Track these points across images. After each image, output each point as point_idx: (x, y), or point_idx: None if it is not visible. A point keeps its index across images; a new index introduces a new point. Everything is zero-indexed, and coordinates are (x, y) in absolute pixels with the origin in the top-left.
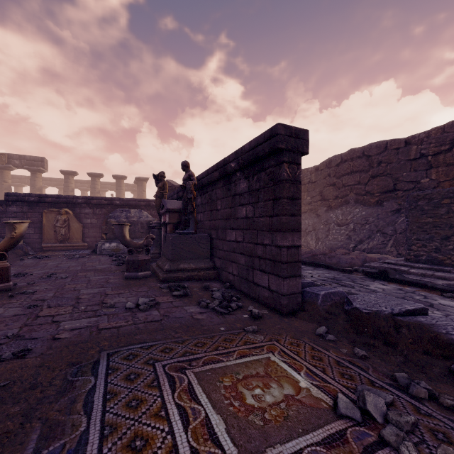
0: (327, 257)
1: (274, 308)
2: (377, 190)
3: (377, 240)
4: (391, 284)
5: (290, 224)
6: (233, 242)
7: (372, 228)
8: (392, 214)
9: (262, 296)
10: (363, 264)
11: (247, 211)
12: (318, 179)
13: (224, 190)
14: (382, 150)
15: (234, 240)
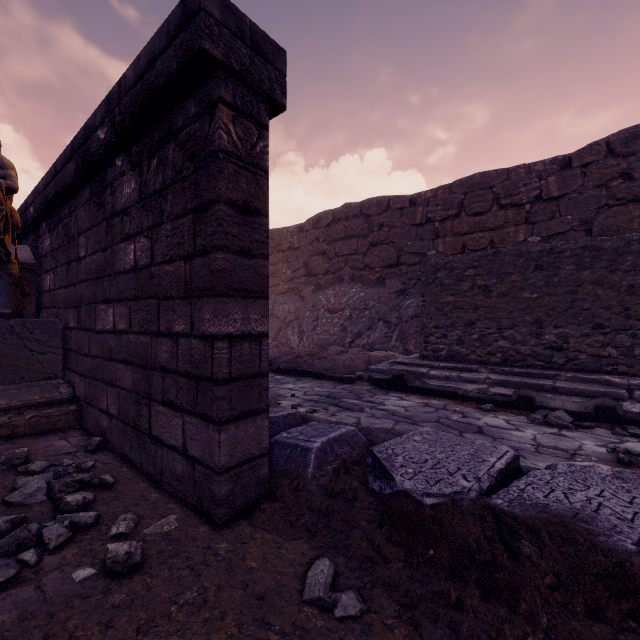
0: (316, 358)
1: (196, 506)
2: (378, 263)
3: (379, 331)
4: (412, 397)
5: (239, 276)
6: (109, 335)
7: (372, 315)
8: (396, 296)
9: (170, 471)
10: (368, 367)
11: (138, 250)
12: (302, 244)
13: (92, 208)
14: (384, 208)
15: (111, 328)
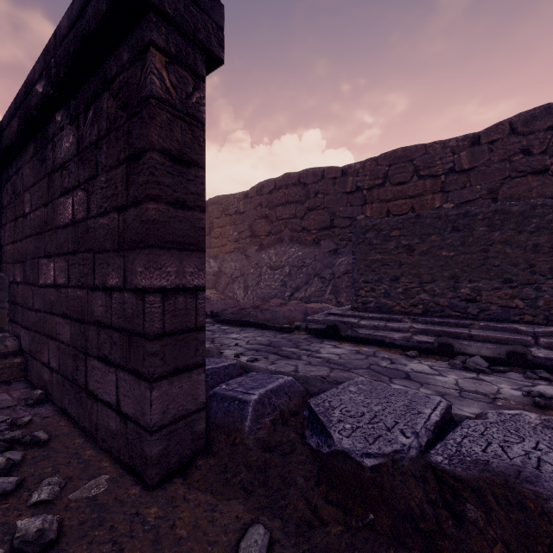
0: (259, 310)
1: (128, 465)
2: (314, 226)
3: (315, 286)
4: (345, 345)
5: (173, 228)
6: (50, 289)
7: (309, 271)
8: (330, 255)
9: (104, 428)
10: (305, 317)
11: (75, 204)
12: (247, 208)
13: (35, 164)
14: (319, 178)
15: (51, 282)
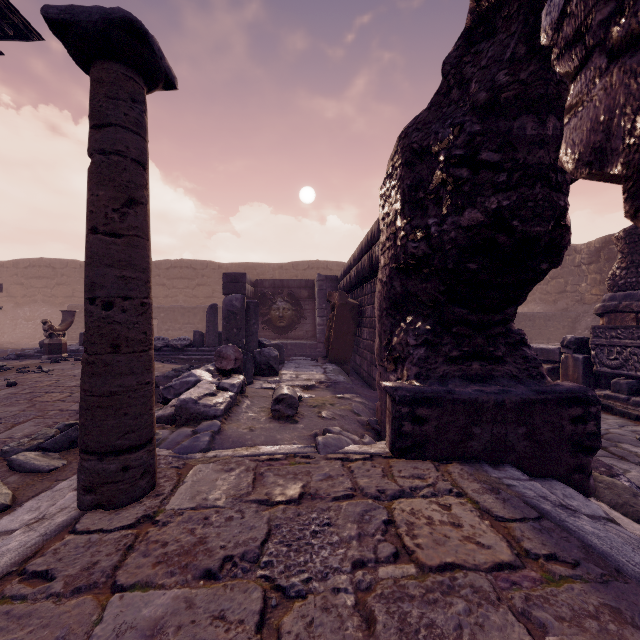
0: (14, 344)
1: None
2: (61, 295)
3: None
4: None
5: None
6: None
7: (56, 323)
8: None
9: None
10: None
11: None
12: (3, 275)
13: None
14: (65, 266)
15: None
